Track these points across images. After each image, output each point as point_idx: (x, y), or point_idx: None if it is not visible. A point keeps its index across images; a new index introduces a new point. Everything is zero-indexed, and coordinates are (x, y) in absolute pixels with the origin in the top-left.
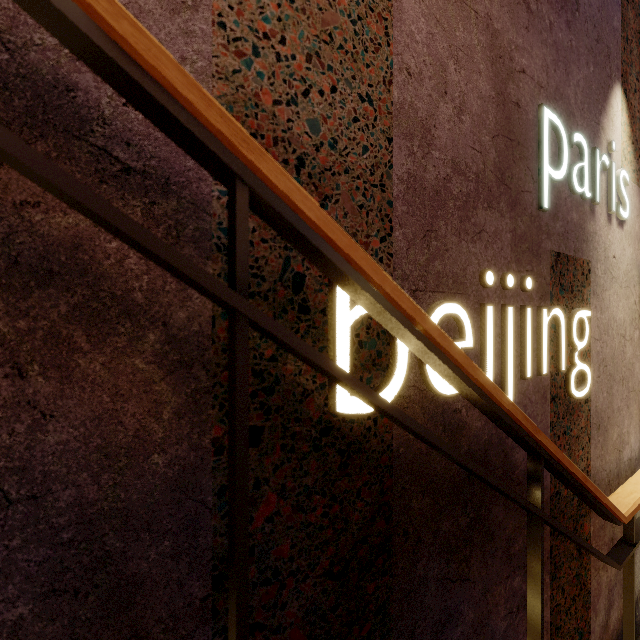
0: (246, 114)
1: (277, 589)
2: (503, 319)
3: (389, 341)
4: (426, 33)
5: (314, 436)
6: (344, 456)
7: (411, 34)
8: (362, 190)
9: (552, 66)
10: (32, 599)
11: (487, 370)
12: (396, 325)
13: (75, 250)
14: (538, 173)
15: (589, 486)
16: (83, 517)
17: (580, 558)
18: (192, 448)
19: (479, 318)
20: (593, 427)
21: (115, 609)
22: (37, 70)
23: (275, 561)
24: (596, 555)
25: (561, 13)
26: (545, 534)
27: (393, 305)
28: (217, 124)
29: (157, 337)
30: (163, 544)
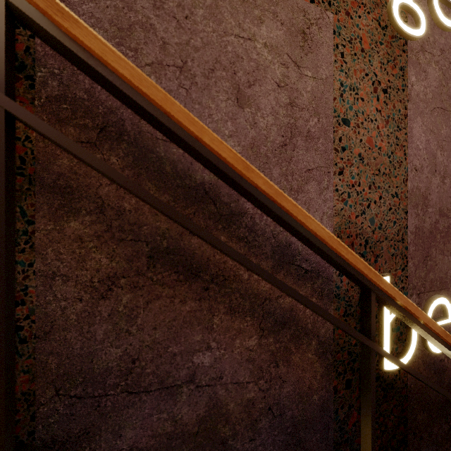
0: (345, 228)
1: None
2: None
3: (406, 325)
4: (425, 141)
5: None
6: (385, 391)
7: (417, 146)
8: (393, 246)
9: None
10: None
11: None
12: (428, 336)
13: (291, 311)
14: None
15: None
16: (293, 423)
17: None
18: (326, 391)
19: None
20: None
21: None
22: (281, 241)
23: (356, 445)
24: None
25: None
26: None
27: (429, 329)
28: (372, 278)
29: (315, 342)
30: (317, 435)
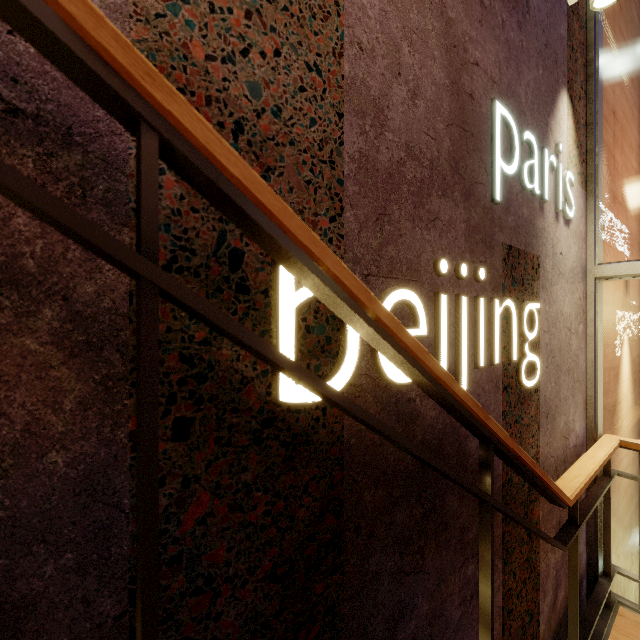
0: (172, 66)
1: (210, 598)
2: (457, 308)
3: (339, 327)
4: (379, 9)
5: (255, 428)
6: (289, 449)
7: (363, 8)
8: (309, 165)
9: (504, 63)
10: None
11: (441, 359)
12: (340, 305)
13: None
14: (491, 166)
15: (537, 471)
16: None
17: (530, 542)
18: (103, 443)
19: (433, 306)
20: (542, 416)
21: None
22: None
23: (208, 567)
24: (544, 538)
25: (513, 13)
26: (498, 521)
27: (336, 282)
28: (110, 48)
29: (55, 313)
30: (64, 557)
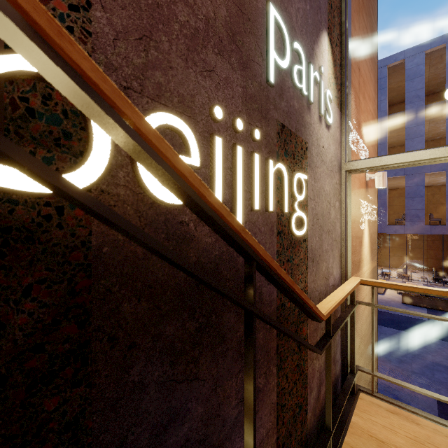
0: None
1: None
2: (233, 155)
3: (85, 126)
4: None
5: None
6: None
7: None
8: None
9: None
10: None
11: (216, 192)
12: (17, 34)
13: None
14: (266, 54)
15: (296, 289)
16: None
17: (300, 352)
18: None
19: (209, 146)
20: (309, 260)
21: None
22: None
23: None
24: (304, 344)
25: None
26: (273, 336)
27: None
28: None
29: None
30: None
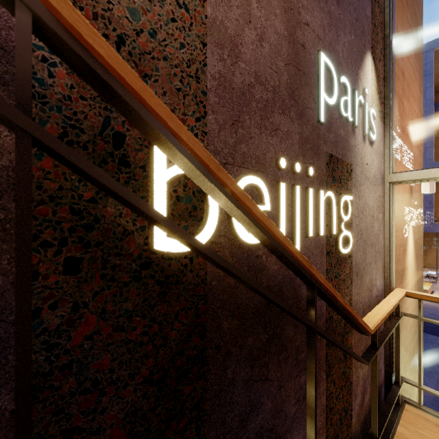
0: None
1: (97, 397)
2: (293, 194)
3: (203, 199)
4: None
5: (134, 269)
6: (163, 286)
7: None
8: (179, 77)
9: (327, 27)
10: None
11: (281, 228)
12: (196, 173)
13: None
14: (318, 97)
15: (348, 308)
16: None
17: (346, 361)
18: (1, 273)
19: (275, 191)
20: (354, 274)
21: None
22: None
23: (95, 373)
24: (353, 356)
25: None
26: (322, 345)
27: (191, 154)
28: None
29: None
30: None
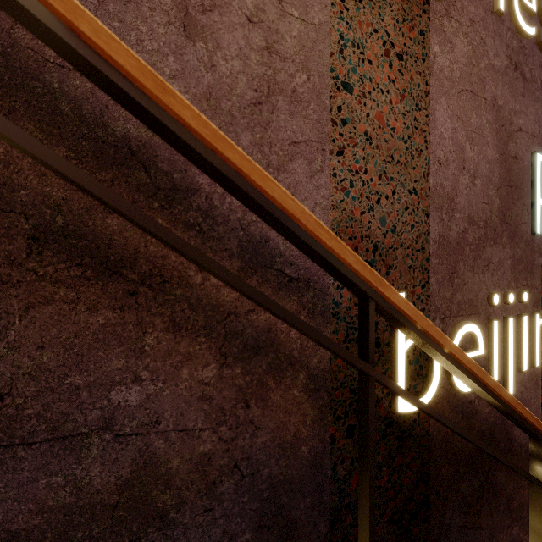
0: (346, 226)
1: None
2: (505, 328)
3: (427, 357)
4: (451, 129)
5: (383, 428)
6: (400, 440)
7: (441, 134)
8: (410, 255)
9: None
10: (251, 530)
11: (494, 369)
12: (447, 363)
13: (269, 332)
14: (532, 206)
15: None
16: (272, 484)
17: None
18: (320, 441)
19: (487, 329)
20: None
21: (285, 538)
22: (253, 235)
23: None
24: None
25: None
26: None
27: (448, 353)
28: (368, 277)
29: (304, 375)
30: (306, 500)
